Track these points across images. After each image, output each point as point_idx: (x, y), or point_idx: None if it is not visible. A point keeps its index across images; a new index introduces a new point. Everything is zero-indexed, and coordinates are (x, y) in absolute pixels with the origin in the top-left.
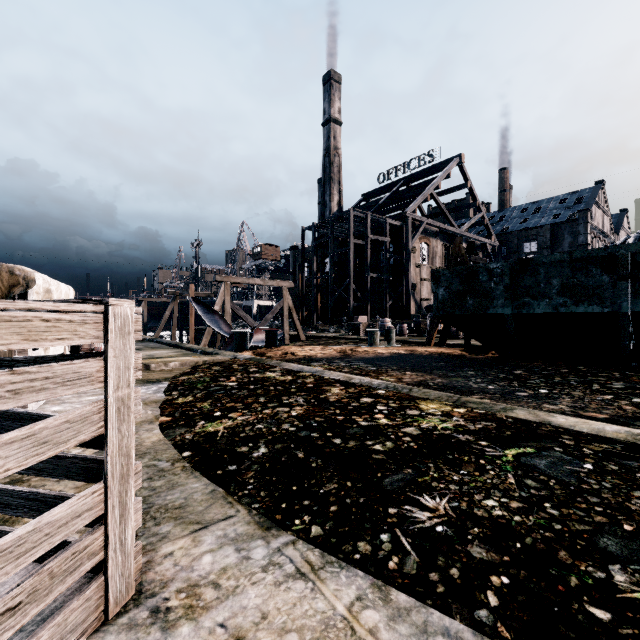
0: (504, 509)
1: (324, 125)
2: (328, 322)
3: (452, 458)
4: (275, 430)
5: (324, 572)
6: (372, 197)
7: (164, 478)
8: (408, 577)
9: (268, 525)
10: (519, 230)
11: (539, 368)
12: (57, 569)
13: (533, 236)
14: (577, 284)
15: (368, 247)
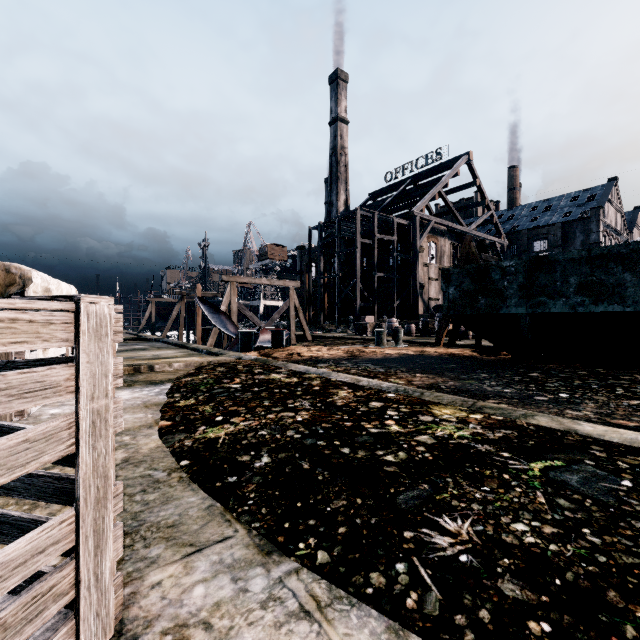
0: (537, 535)
1: (331, 124)
2: (335, 322)
3: (472, 472)
4: (279, 437)
5: (332, 610)
6: (379, 196)
7: (159, 490)
8: (430, 619)
9: (269, 549)
10: (529, 228)
11: (556, 370)
12: (12, 618)
13: (543, 234)
14: (596, 282)
15: (375, 246)
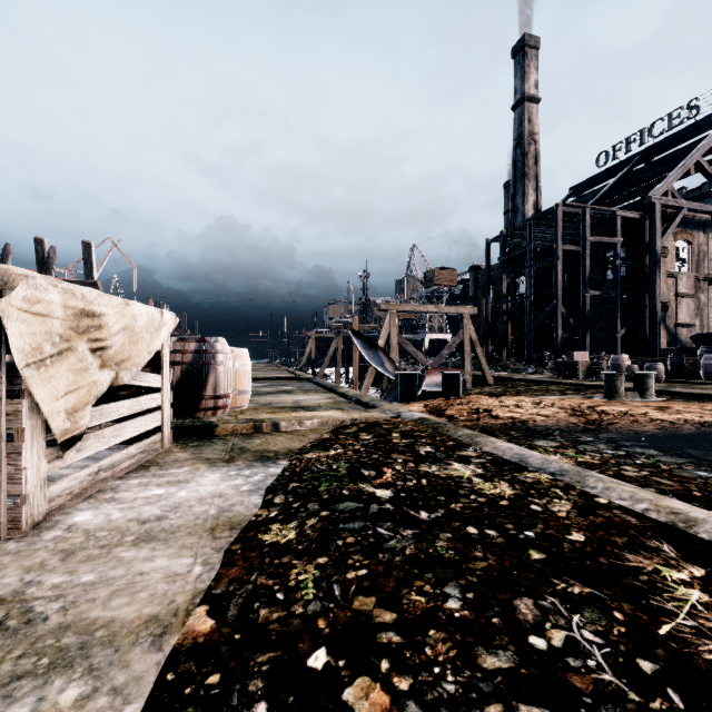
0: None
1: (514, 108)
2: (523, 359)
3: None
4: None
5: None
6: (586, 189)
7: None
8: None
9: None
10: None
11: None
12: None
13: None
14: None
15: (586, 254)
